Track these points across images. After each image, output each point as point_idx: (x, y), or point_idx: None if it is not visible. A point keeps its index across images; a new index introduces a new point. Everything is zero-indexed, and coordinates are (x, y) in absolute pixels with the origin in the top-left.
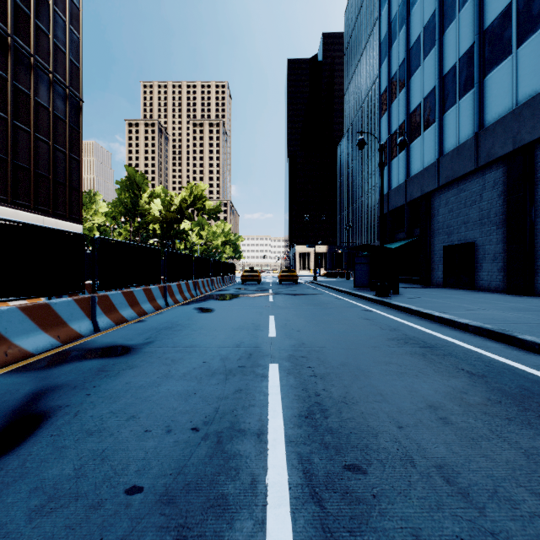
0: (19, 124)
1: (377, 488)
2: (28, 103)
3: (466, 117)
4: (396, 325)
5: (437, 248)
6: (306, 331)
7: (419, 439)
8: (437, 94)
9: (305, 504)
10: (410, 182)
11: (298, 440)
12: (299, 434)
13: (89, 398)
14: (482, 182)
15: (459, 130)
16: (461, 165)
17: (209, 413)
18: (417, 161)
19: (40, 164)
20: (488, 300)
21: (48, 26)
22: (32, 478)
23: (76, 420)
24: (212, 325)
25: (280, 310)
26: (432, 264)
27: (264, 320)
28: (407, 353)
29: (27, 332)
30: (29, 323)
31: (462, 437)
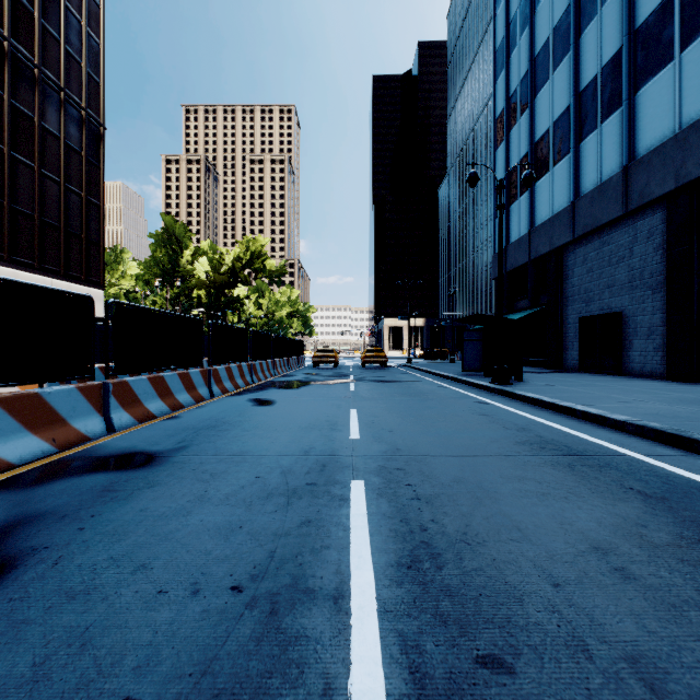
0: (20, 156)
1: None
2: (31, 129)
3: (610, 146)
4: (525, 423)
5: (571, 320)
6: (402, 431)
7: (590, 606)
8: (572, 116)
9: None
10: (535, 233)
11: (398, 609)
12: (399, 598)
13: (82, 535)
14: (632, 232)
15: (601, 163)
16: (605, 210)
17: (260, 561)
18: (544, 205)
19: (48, 210)
20: (644, 389)
21: (58, 28)
22: None
23: (54, 573)
24: (271, 423)
25: (365, 402)
26: (565, 341)
27: (343, 415)
28: (547, 463)
29: (5, 434)
30: (8, 421)
31: (657, 603)
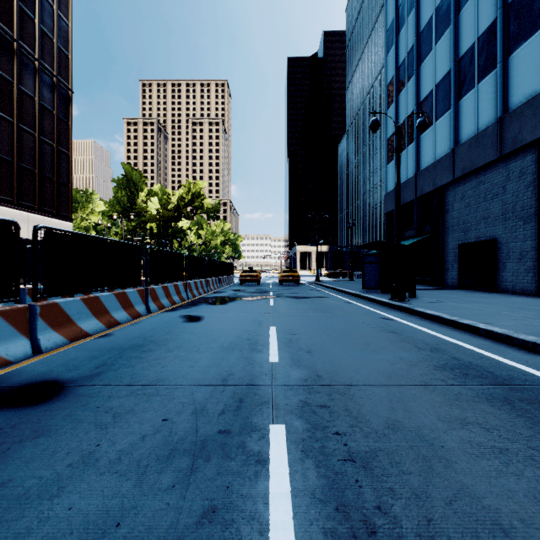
0: (1, 113)
1: None
2: (10, 91)
3: (486, 101)
4: (435, 341)
5: (451, 246)
6: (319, 352)
7: None
8: (452, 78)
9: None
10: (420, 176)
11: None
12: None
13: None
14: (505, 173)
15: (478, 116)
16: (481, 155)
17: None
18: (428, 153)
19: (25, 157)
20: (525, 306)
21: (33, 10)
22: None
23: None
24: (195, 341)
25: (282, 318)
26: (445, 264)
27: (263, 333)
28: (481, 397)
29: None
30: None
31: None
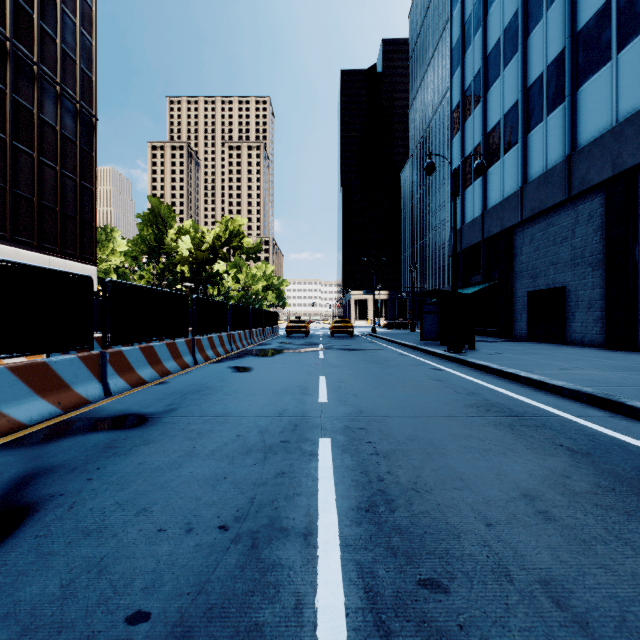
0: (20, 146)
1: (464, 615)
2: (31, 120)
3: (555, 137)
4: (475, 387)
5: (520, 294)
6: (365, 395)
7: (515, 541)
8: (520, 109)
9: (367, 639)
10: (487, 215)
11: (357, 544)
12: (358, 535)
13: (91, 484)
14: (574, 215)
15: (547, 152)
16: (550, 195)
17: (242, 505)
18: (496, 190)
19: (46, 194)
20: (583, 357)
21: (55, 29)
22: (3, 600)
23: (70, 515)
24: (249, 387)
25: (332, 368)
26: (514, 313)
27: (313, 381)
28: (491, 423)
29: (18, 398)
30: (21, 387)
31: (571, 539)
